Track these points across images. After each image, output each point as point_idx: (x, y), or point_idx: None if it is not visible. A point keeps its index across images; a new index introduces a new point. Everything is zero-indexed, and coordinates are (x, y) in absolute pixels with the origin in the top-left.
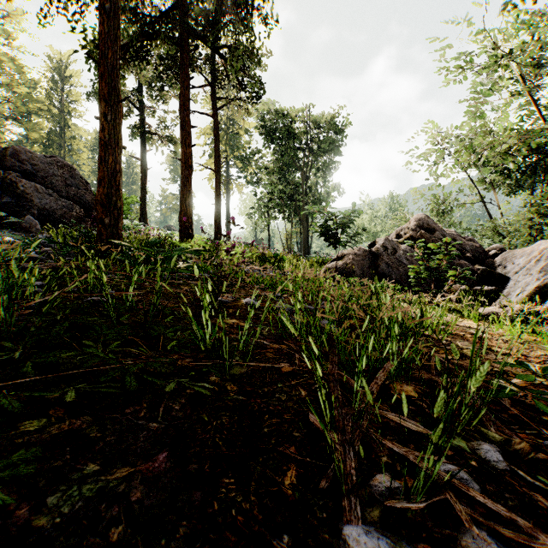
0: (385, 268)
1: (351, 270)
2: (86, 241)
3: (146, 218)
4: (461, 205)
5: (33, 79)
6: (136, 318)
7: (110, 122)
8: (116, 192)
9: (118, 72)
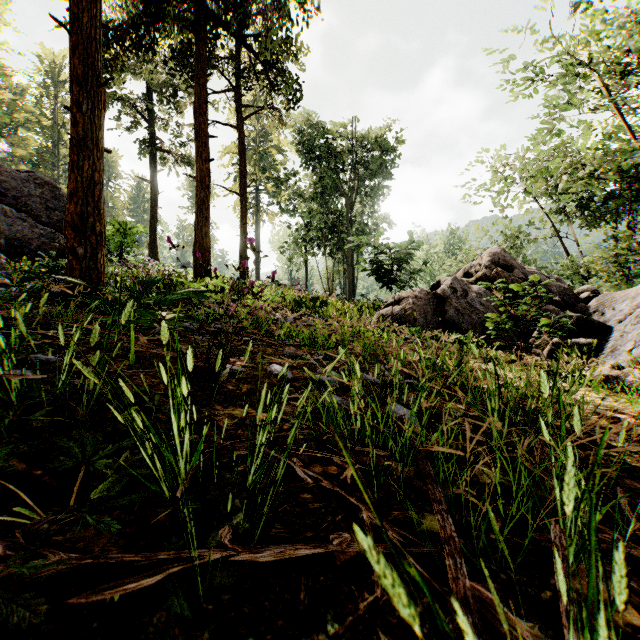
0: (454, 315)
1: (411, 317)
2: (34, 278)
3: (157, 253)
4: (535, 240)
5: (21, 84)
6: (51, 419)
7: (85, 113)
8: (93, 210)
9: (98, 45)
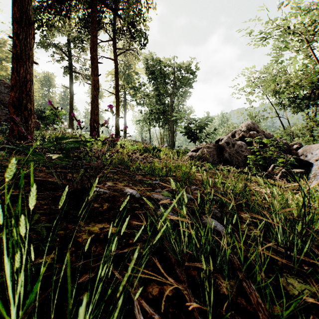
0: (228, 157)
1: (206, 158)
2: None
3: (73, 125)
4: (265, 119)
5: (4, 38)
6: None
7: (21, 40)
8: (26, 96)
9: (29, 2)
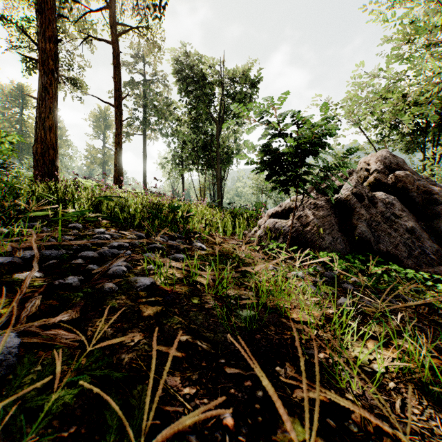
0: (368, 231)
1: (314, 235)
2: None
3: None
4: None
5: None
6: None
7: None
8: None
9: None
